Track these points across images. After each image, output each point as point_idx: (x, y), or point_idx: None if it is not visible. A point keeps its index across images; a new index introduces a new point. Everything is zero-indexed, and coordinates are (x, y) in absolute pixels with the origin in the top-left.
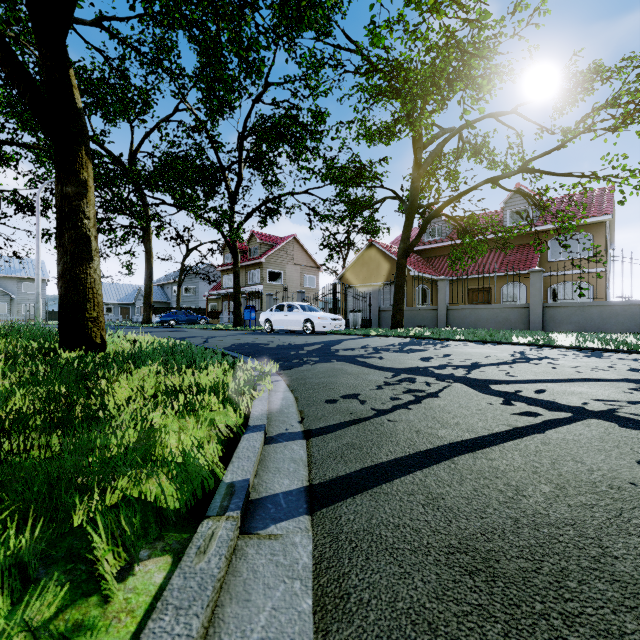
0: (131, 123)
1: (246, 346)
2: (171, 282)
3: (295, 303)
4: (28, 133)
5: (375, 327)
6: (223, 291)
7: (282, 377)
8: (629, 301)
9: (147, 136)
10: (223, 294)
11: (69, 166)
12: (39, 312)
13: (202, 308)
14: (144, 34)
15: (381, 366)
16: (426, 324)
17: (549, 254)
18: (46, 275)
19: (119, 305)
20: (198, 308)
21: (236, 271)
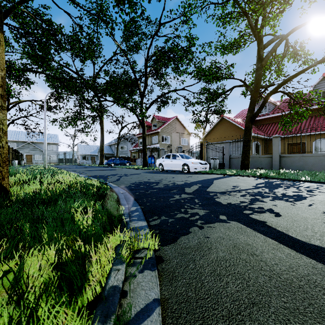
0: (93, 63)
1: (141, 185)
2: (114, 144)
3: (177, 153)
4: (33, 63)
5: (227, 168)
6: (138, 148)
7: (160, 280)
8: None
9: (101, 69)
10: (138, 149)
11: None
12: (45, 159)
13: (129, 157)
14: (91, 1)
15: (306, 242)
16: (263, 166)
17: None
18: (58, 141)
19: (91, 155)
20: (127, 157)
21: (144, 136)
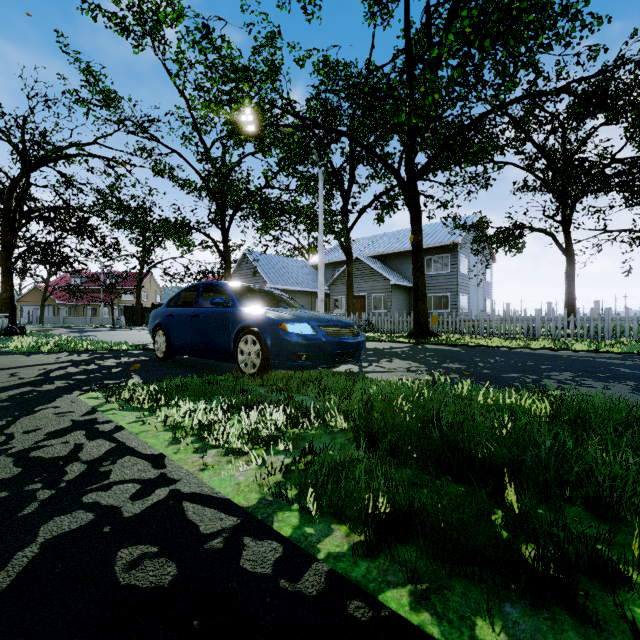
0: None
1: None
2: None
3: None
4: None
5: (35, 324)
6: None
7: None
8: (108, 317)
9: None
10: None
11: None
12: None
13: None
14: None
15: None
16: (57, 323)
17: (122, 297)
18: None
19: None
20: None
21: None
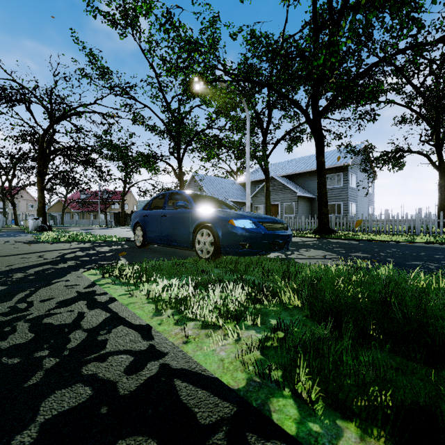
0: None
1: None
2: None
3: None
4: None
5: (58, 225)
6: None
7: None
8: (103, 220)
9: None
10: None
11: (15, 209)
12: None
13: None
14: None
15: None
16: (72, 224)
17: (112, 207)
18: None
19: None
20: None
21: (5, 207)
